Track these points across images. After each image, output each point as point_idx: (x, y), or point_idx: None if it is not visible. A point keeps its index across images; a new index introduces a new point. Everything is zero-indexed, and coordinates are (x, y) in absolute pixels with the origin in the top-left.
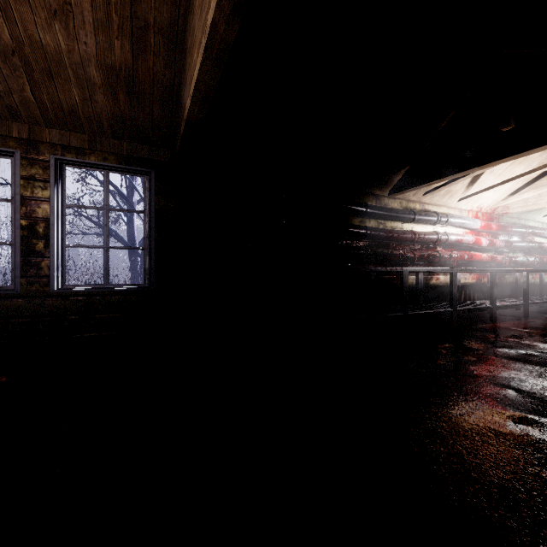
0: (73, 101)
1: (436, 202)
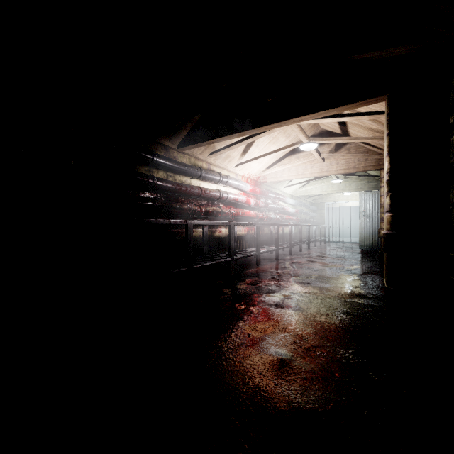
0: None
1: (219, 164)
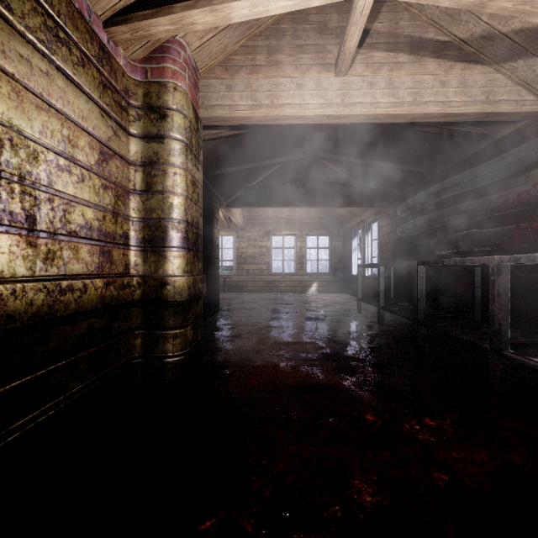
0: None
1: None
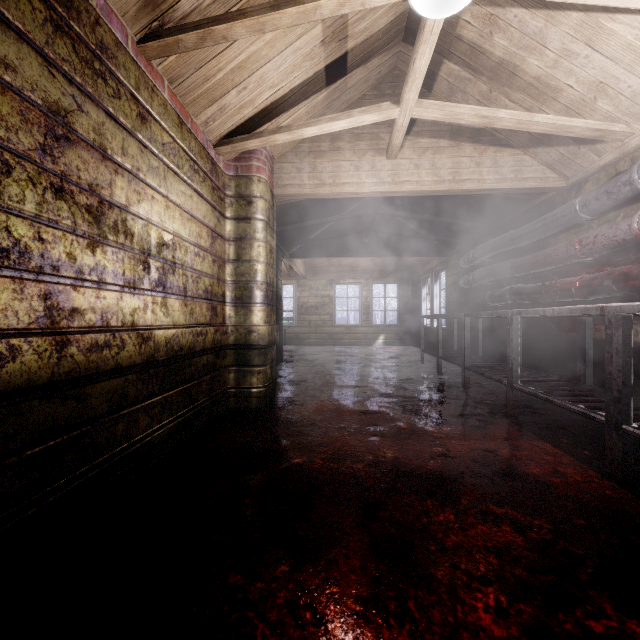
0: None
1: None
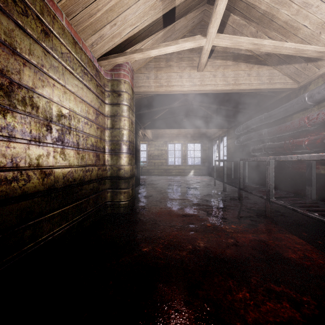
0: None
1: None
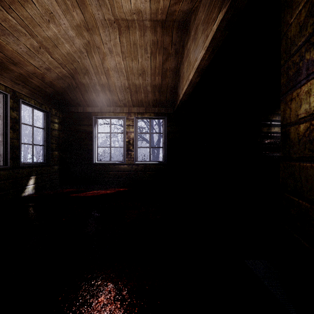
0: (141, 98)
1: None
